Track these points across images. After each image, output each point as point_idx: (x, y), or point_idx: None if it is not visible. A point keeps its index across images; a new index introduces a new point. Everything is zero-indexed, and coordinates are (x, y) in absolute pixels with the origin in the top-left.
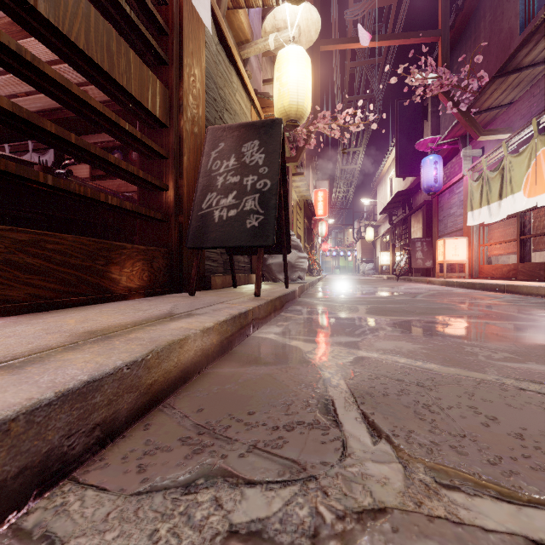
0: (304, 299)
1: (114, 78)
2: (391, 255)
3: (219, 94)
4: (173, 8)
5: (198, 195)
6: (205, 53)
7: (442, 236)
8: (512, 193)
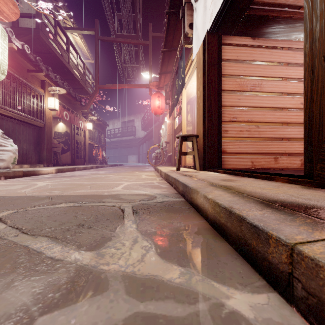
0: None
1: None
2: None
3: None
4: None
5: None
6: None
7: None
8: None
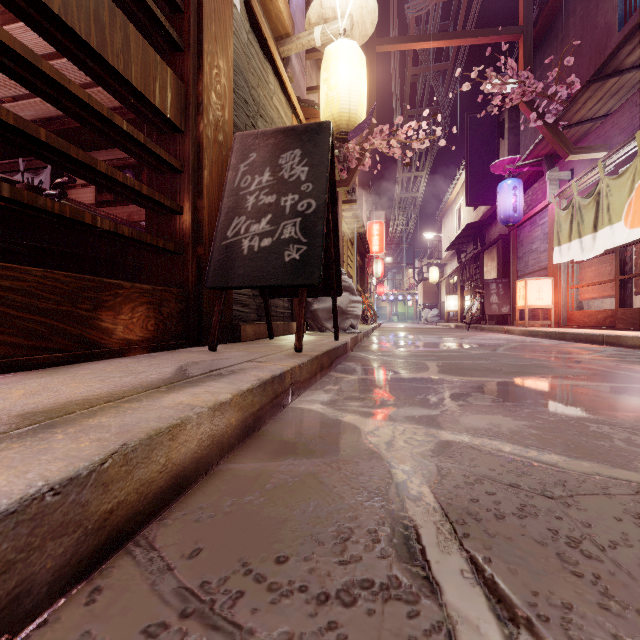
0: (358, 353)
1: (106, 59)
2: (459, 299)
3: (251, 95)
4: None
5: (222, 220)
6: (233, 40)
7: (522, 276)
8: (610, 224)
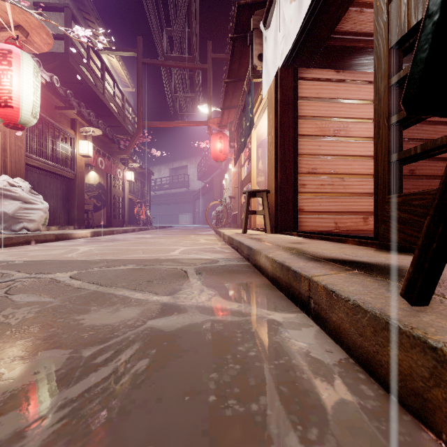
0: None
1: None
2: None
3: None
4: None
5: None
6: None
7: None
8: None
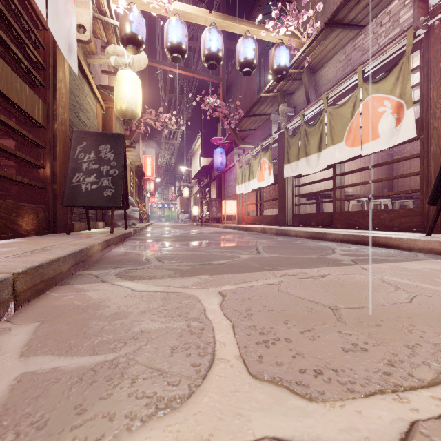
0: (137, 237)
1: (19, 106)
2: (200, 208)
3: (76, 100)
4: (50, 54)
5: (69, 173)
6: (69, 77)
7: (226, 198)
8: (253, 179)
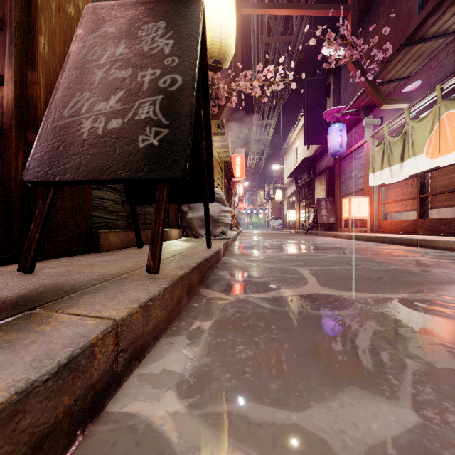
0: (229, 258)
1: None
2: (297, 212)
3: None
4: None
5: (59, 96)
6: None
7: (344, 196)
8: (414, 155)
